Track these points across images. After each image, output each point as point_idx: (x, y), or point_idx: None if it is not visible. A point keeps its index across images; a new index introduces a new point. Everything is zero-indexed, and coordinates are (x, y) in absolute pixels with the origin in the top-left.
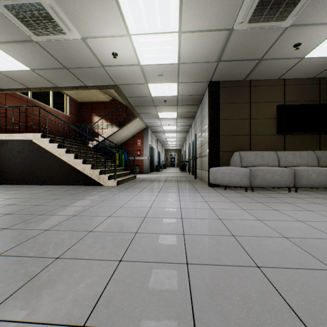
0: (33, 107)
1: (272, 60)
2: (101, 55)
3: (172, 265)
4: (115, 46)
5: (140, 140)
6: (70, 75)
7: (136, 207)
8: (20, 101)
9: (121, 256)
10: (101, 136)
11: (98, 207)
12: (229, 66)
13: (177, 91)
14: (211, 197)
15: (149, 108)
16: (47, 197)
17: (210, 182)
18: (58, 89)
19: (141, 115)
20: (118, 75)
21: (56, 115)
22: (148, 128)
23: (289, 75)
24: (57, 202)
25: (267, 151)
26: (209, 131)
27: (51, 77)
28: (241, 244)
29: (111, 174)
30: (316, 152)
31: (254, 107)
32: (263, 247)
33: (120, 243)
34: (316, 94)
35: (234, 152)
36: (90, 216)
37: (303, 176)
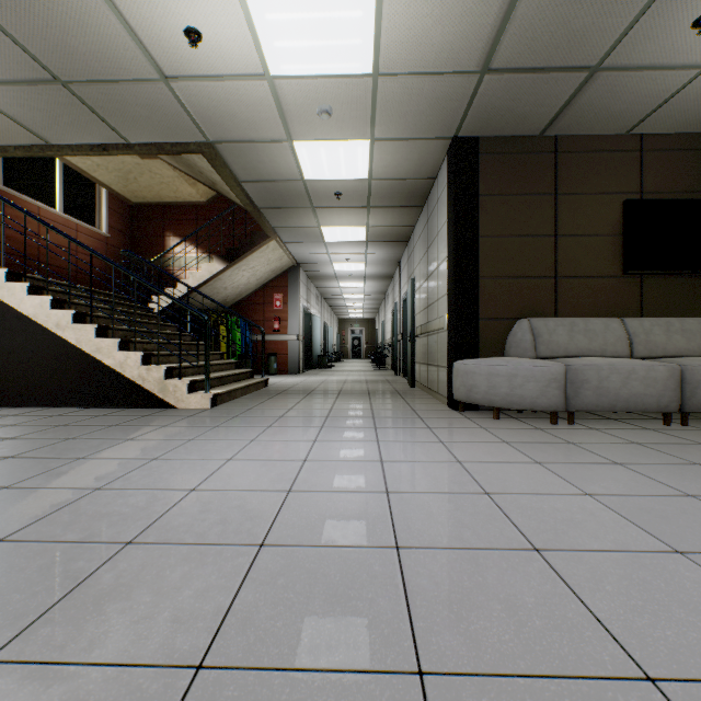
0: None
1: (625, 71)
2: (155, 37)
3: None
4: (191, 4)
5: (281, 295)
6: (76, 106)
7: (241, 489)
8: None
9: None
10: (182, 282)
11: (113, 494)
12: (510, 90)
13: (368, 165)
14: (469, 445)
15: (301, 214)
16: None
17: (456, 397)
18: (53, 150)
19: (281, 232)
20: (212, 110)
21: (73, 231)
22: (299, 267)
23: (656, 123)
24: None
25: (601, 318)
26: (453, 265)
27: (24, 112)
28: None
29: (196, 379)
30: None
31: (565, 206)
32: None
33: None
34: None
35: (515, 320)
36: (57, 543)
37: None
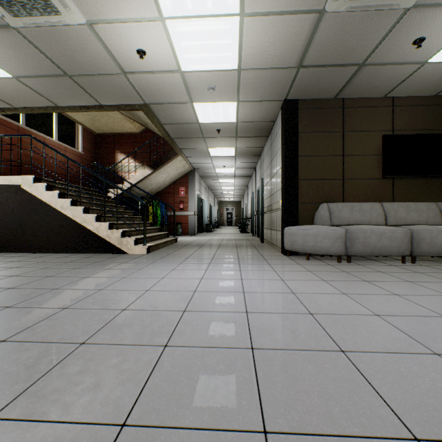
0: (22, 136)
1: (379, 65)
2: (121, 54)
3: (233, 438)
4: (141, 39)
5: (184, 188)
6: (75, 87)
7: (171, 290)
8: (6, 130)
9: (127, 411)
10: (127, 181)
11: (109, 292)
12: (314, 75)
13: (236, 114)
14: (289, 272)
15: (196, 141)
16: (33, 274)
17: (285, 248)
18: (59, 109)
19: (185, 151)
20: (149, 88)
21: (63, 151)
22: (195, 171)
23: (400, 91)
24: (47, 281)
25: (369, 202)
26: (284, 172)
27: (46, 90)
28: (363, 372)
29: (138, 237)
30: (439, 203)
31: (349, 138)
32: (406, 379)
33: (131, 373)
34: (438, 119)
35: (320, 204)
36: (92, 309)
37: (424, 239)
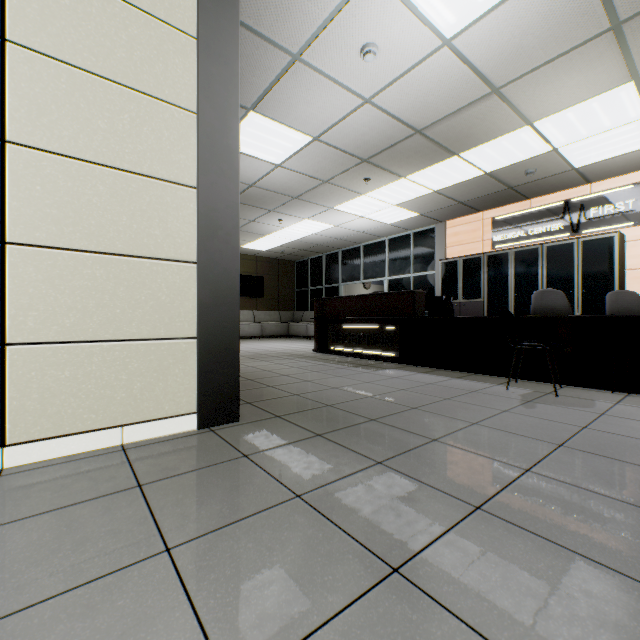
0: None
1: None
2: None
3: None
4: None
5: None
6: None
7: None
8: None
9: None
10: None
11: None
12: None
13: None
14: None
15: None
16: None
17: None
18: None
19: None
20: None
21: None
22: None
23: None
24: None
25: None
26: None
27: None
28: None
29: None
30: (254, 311)
31: None
32: None
33: None
34: (255, 268)
35: None
36: None
37: (241, 328)
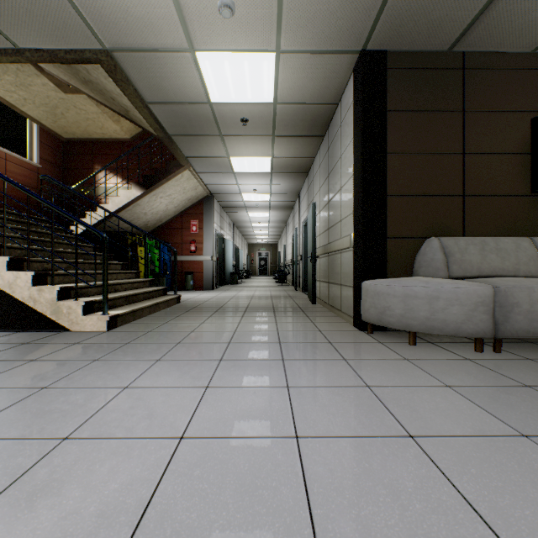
0: None
1: None
2: None
3: None
4: None
5: (197, 221)
6: None
7: None
8: None
9: None
10: (99, 205)
11: None
12: None
13: (273, 85)
14: (406, 393)
15: (210, 143)
16: None
17: (365, 318)
18: None
19: (194, 162)
20: (100, 1)
21: (2, 159)
22: (213, 197)
23: None
24: None
25: (510, 237)
26: (361, 182)
27: None
28: None
29: (95, 299)
30: None
31: (473, 123)
32: None
33: None
34: None
35: (423, 239)
36: None
37: None
